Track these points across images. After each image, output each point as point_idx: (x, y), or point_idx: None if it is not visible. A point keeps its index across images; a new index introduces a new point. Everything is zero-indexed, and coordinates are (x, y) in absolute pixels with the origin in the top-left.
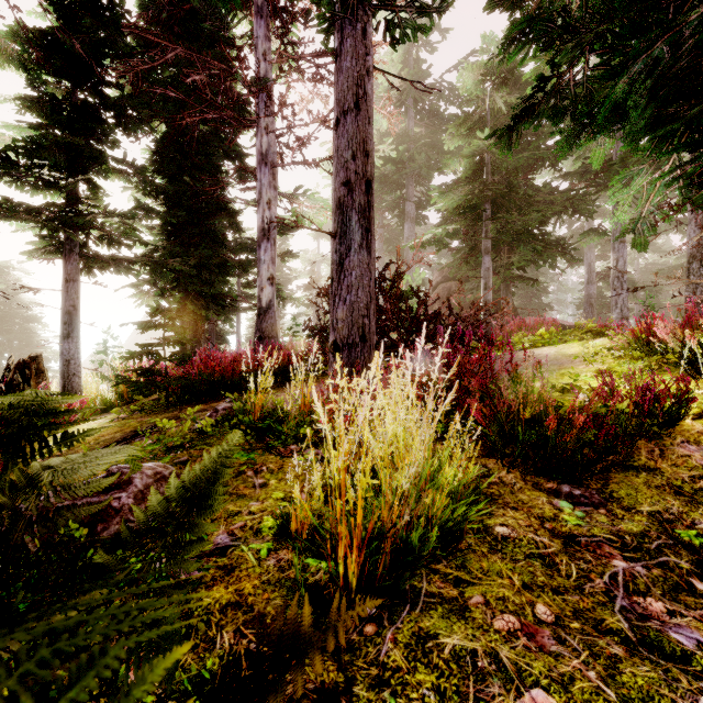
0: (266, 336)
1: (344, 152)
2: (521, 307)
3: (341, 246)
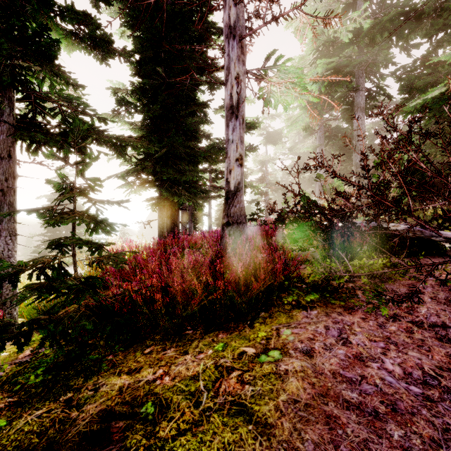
0: (234, 222)
1: None
2: None
3: None
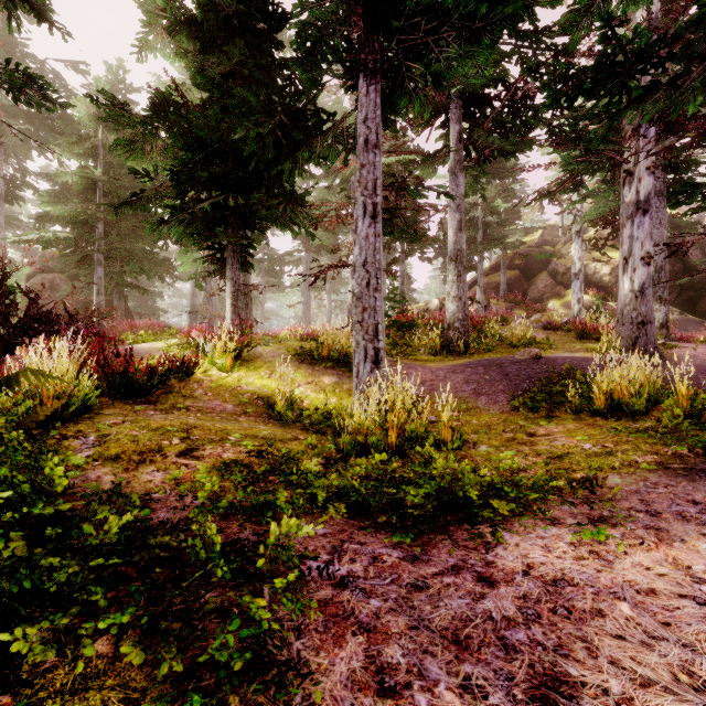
0: None
1: None
2: (137, 308)
3: None
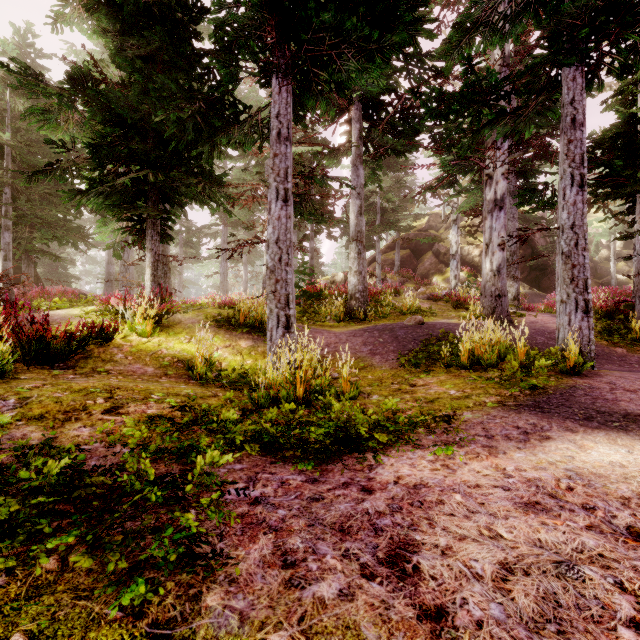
0: None
1: None
2: (46, 274)
3: None
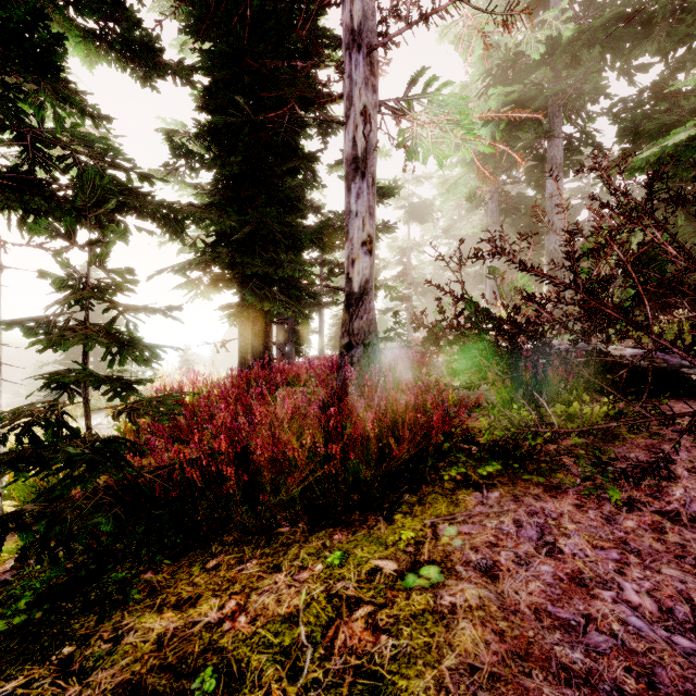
0: (359, 342)
1: None
2: None
3: None
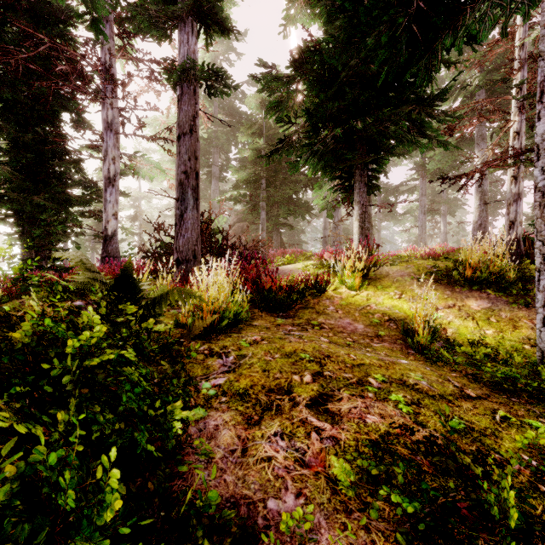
0: (111, 256)
1: (184, 155)
2: (288, 241)
3: (181, 206)
